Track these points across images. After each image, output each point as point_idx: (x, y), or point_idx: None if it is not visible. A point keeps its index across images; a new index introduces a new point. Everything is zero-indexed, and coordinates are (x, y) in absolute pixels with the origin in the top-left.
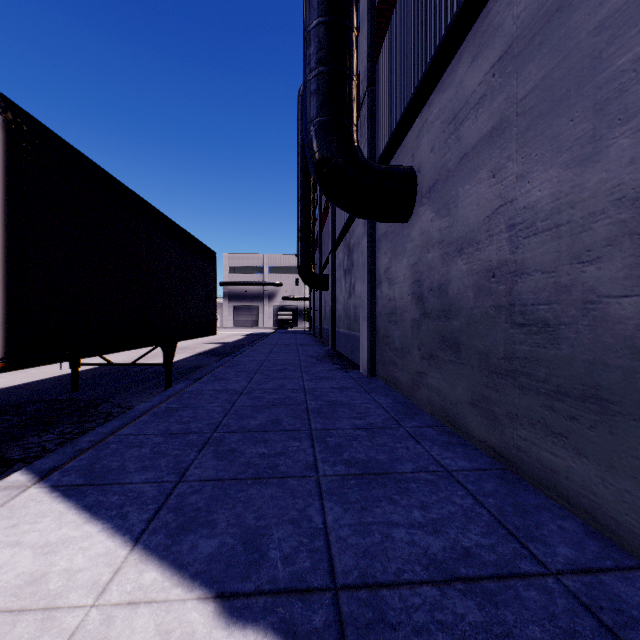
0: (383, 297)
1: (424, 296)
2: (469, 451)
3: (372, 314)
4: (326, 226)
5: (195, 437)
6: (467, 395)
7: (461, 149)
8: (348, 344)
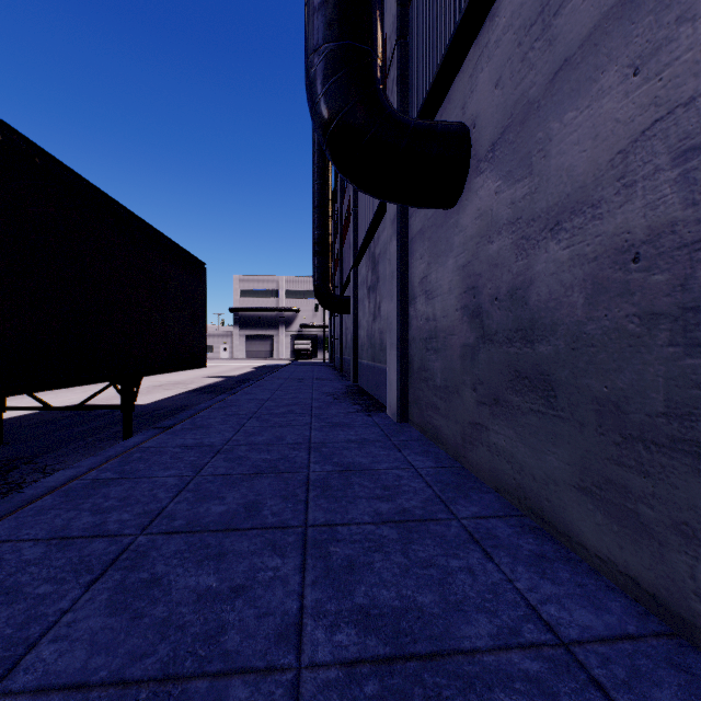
0: (418, 317)
1: (483, 309)
2: (583, 579)
3: (403, 340)
4: (347, 239)
5: (101, 546)
6: (570, 472)
7: (556, 56)
8: (372, 379)
